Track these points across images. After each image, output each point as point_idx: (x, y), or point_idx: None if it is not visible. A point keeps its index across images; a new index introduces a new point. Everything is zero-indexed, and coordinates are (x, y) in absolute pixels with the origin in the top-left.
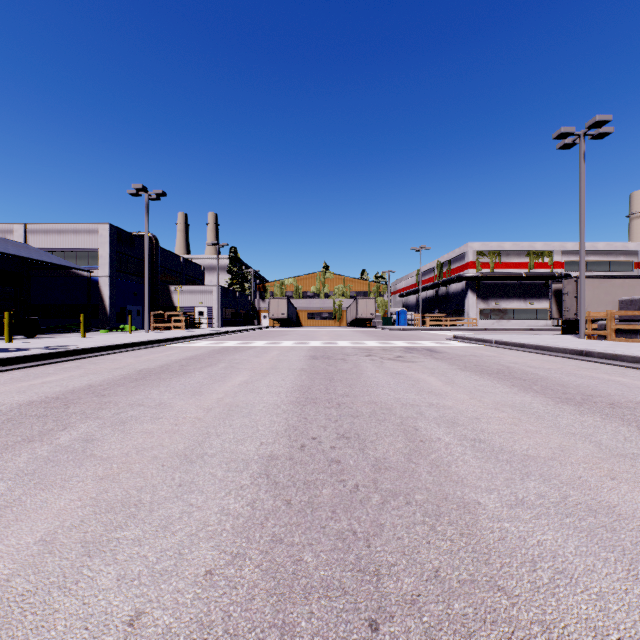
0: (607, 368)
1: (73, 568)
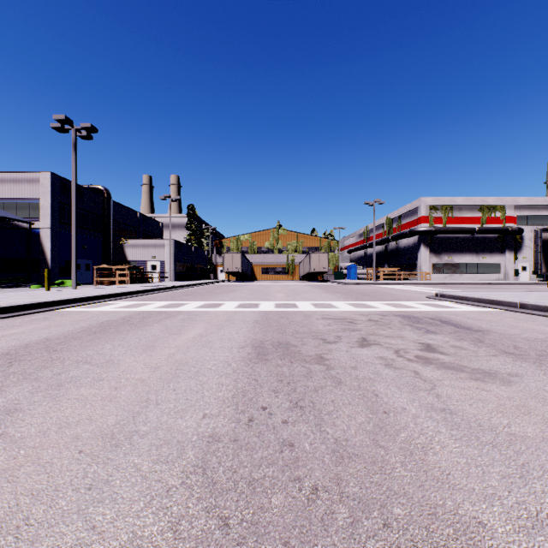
0: None
1: None
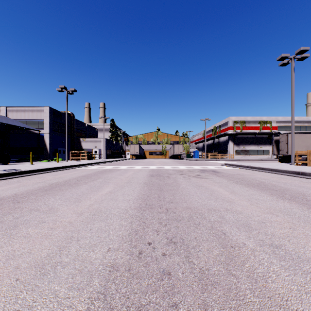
0: None
1: None
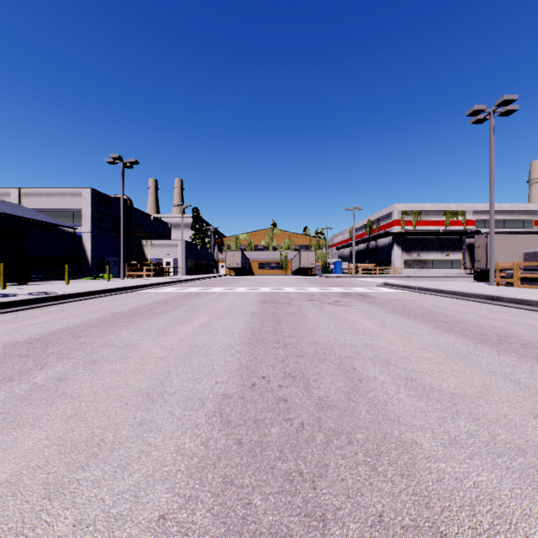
0: (516, 311)
1: (32, 512)
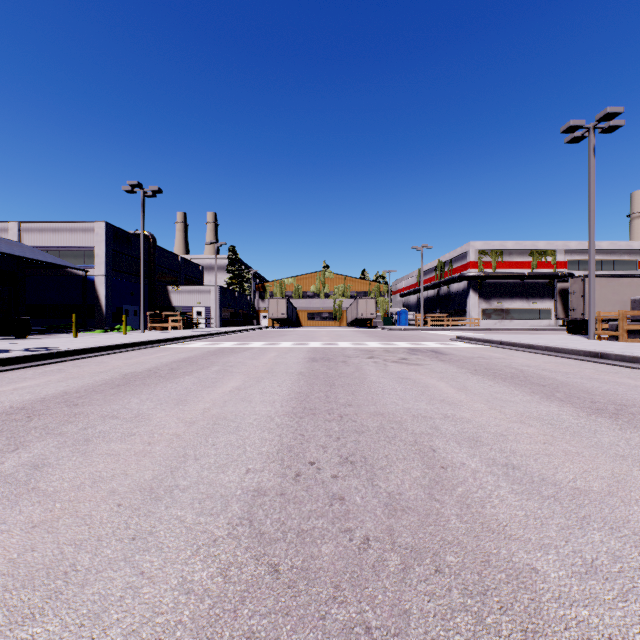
0: (629, 372)
1: None
